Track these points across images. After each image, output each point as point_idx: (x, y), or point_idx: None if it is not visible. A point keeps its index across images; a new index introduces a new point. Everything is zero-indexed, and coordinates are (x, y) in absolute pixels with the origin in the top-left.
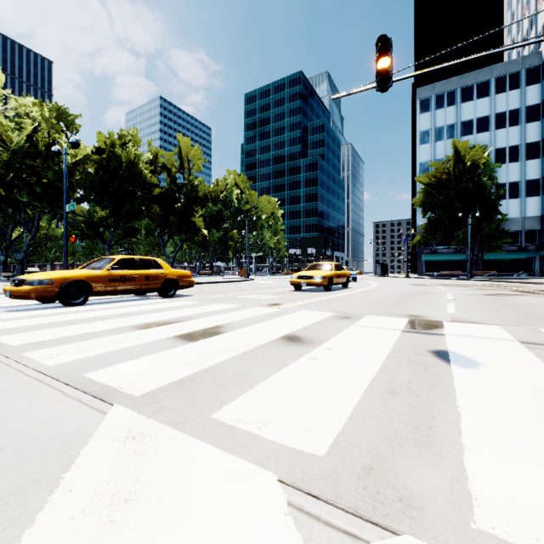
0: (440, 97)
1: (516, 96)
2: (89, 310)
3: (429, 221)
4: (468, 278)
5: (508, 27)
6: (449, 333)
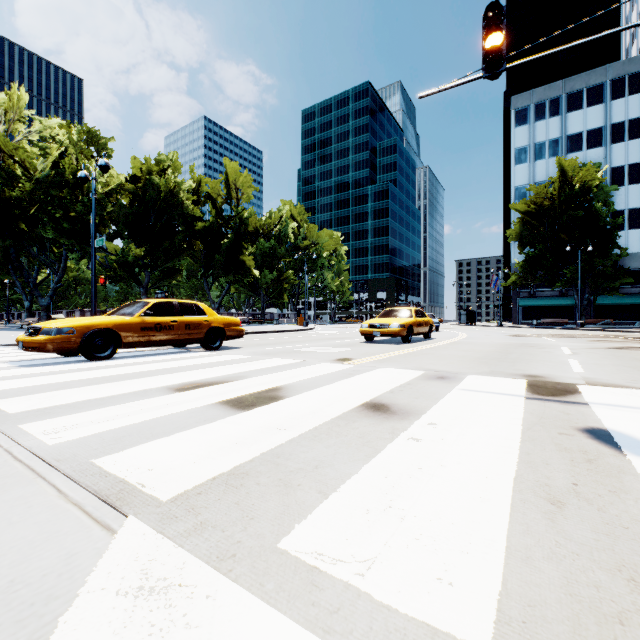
0: (541, 106)
1: (638, 102)
2: (117, 366)
3: (527, 257)
4: (578, 327)
5: (626, 18)
6: (593, 402)
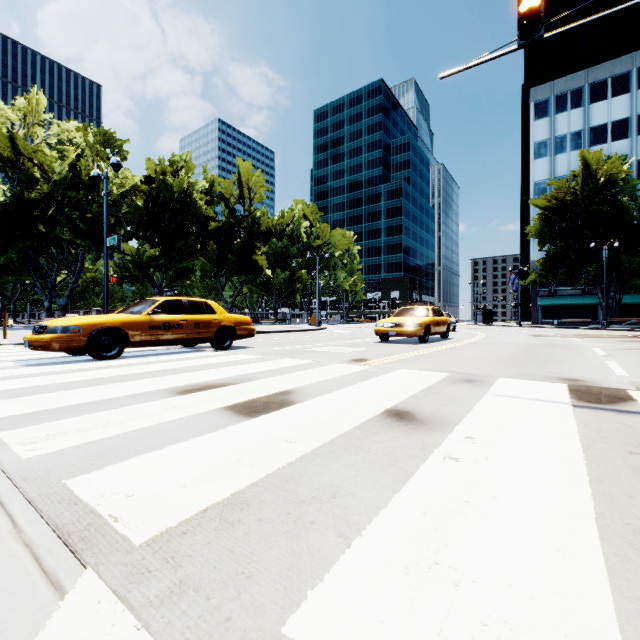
0: (562, 97)
1: None
2: (122, 365)
3: (548, 255)
4: (604, 327)
5: None
6: None
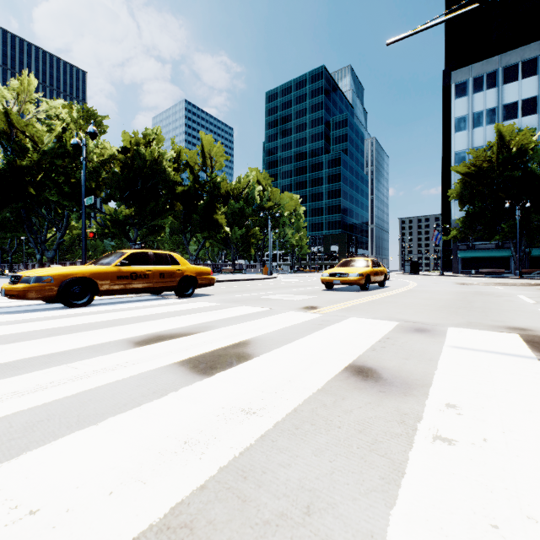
0: (479, 79)
1: None
2: (90, 313)
3: (467, 214)
4: (517, 276)
5: None
6: None
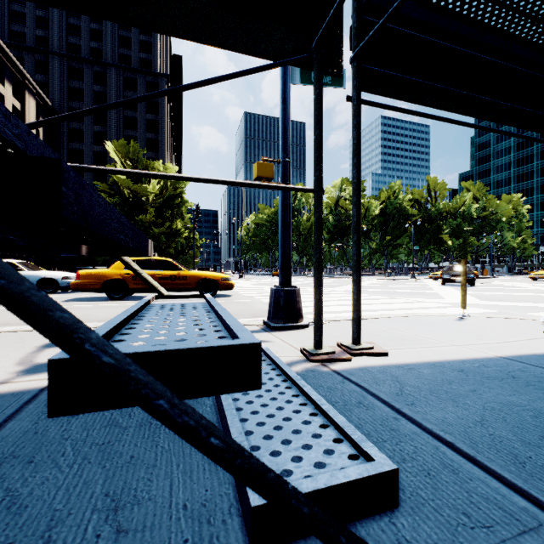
0: None
1: None
2: None
3: None
4: None
5: None
6: None
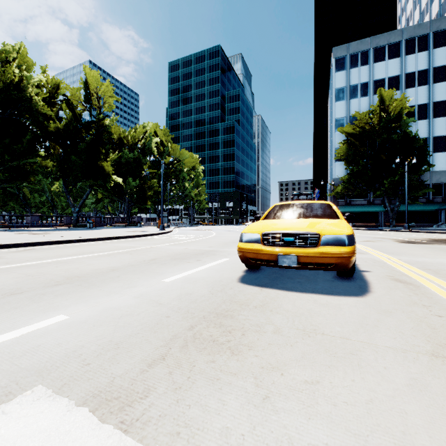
0: (354, 56)
1: (424, 57)
2: None
3: (351, 172)
4: (406, 229)
5: (402, 8)
6: None
